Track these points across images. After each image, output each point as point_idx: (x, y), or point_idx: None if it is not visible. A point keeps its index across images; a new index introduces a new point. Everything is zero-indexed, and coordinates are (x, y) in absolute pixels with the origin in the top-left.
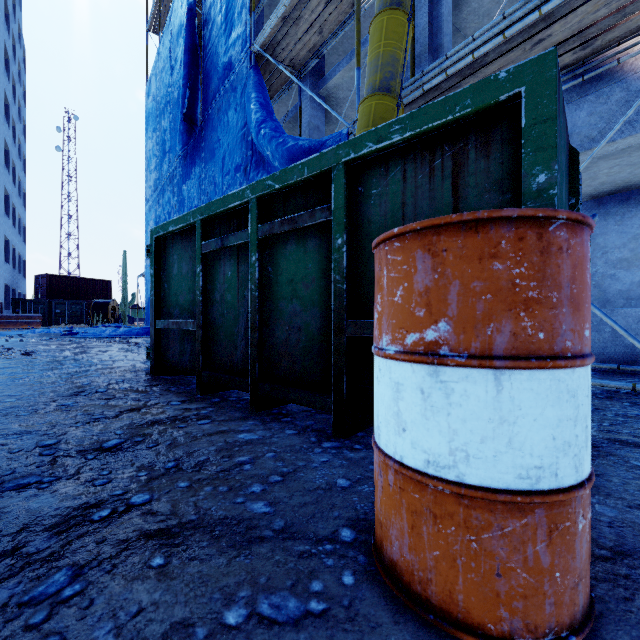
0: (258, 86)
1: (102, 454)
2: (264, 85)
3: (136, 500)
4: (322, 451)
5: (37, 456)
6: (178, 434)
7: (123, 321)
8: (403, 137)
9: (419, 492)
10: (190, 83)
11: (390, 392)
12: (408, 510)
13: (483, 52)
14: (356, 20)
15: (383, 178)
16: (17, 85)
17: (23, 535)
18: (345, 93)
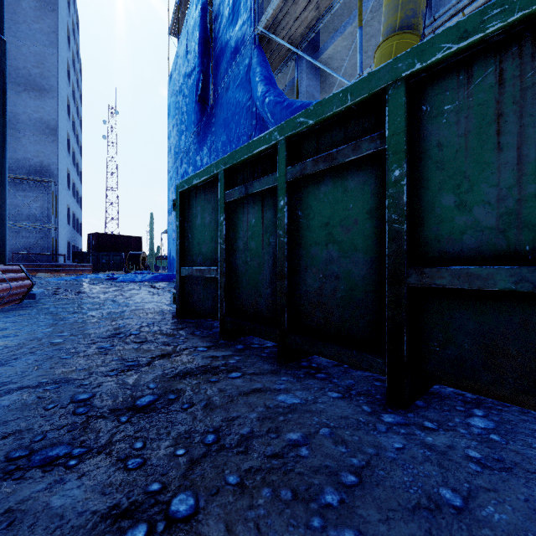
0: (262, 62)
1: (135, 415)
2: (267, 61)
3: (178, 507)
4: (387, 429)
5: (70, 415)
6: (212, 392)
7: (150, 269)
8: (506, 22)
9: None
10: (203, 70)
11: None
12: None
13: None
14: None
15: (463, 88)
16: (76, 90)
17: None
18: (338, 62)
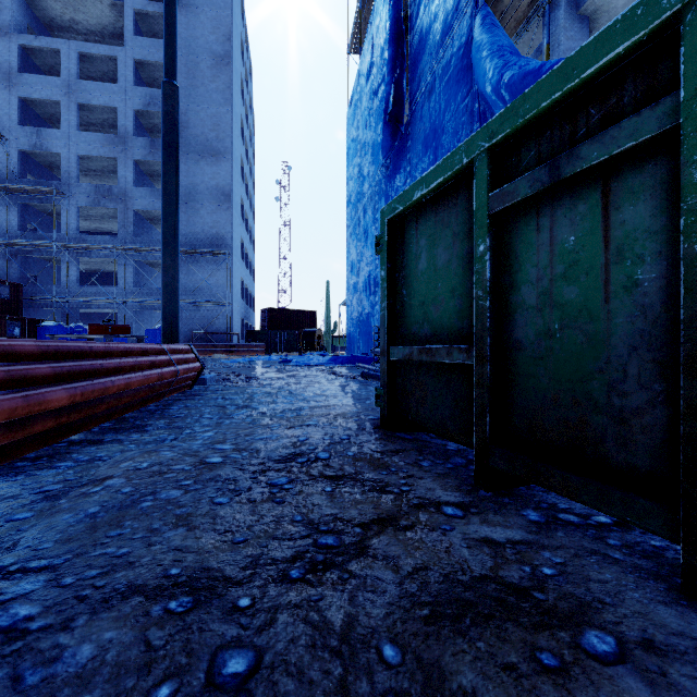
0: (491, 27)
1: None
2: (498, 25)
3: None
4: None
5: None
6: None
7: (326, 349)
8: None
9: None
10: (395, 76)
11: None
12: None
13: None
14: None
15: None
16: (249, 149)
17: None
18: None
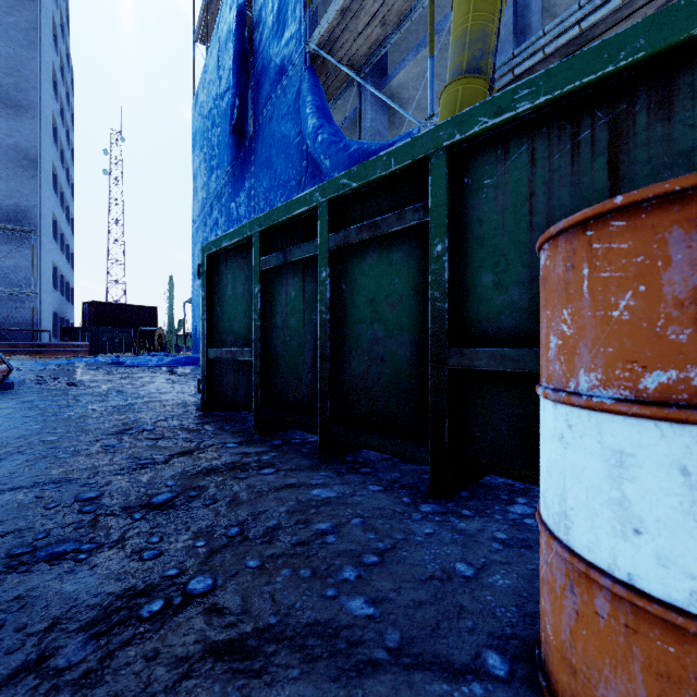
0: (314, 88)
1: (151, 513)
2: (320, 87)
3: (195, 586)
4: (422, 518)
5: (76, 514)
6: (239, 488)
7: (169, 350)
8: (534, 104)
9: (677, 644)
10: (239, 92)
11: (600, 465)
12: (648, 669)
13: (593, 21)
14: (429, 2)
15: (500, 163)
16: (65, 107)
17: (52, 636)
18: (410, 92)
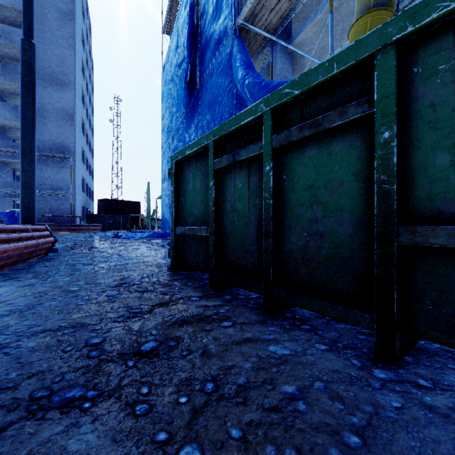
0: (241, 49)
1: (141, 360)
2: (246, 49)
3: None
4: (381, 386)
5: (84, 358)
6: (207, 340)
7: (147, 228)
8: None
9: None
10: (191, 60)
11: None
12: None
13: None
14: None
15: None
16: (88, 83)
17: None
18: (308, 47)
